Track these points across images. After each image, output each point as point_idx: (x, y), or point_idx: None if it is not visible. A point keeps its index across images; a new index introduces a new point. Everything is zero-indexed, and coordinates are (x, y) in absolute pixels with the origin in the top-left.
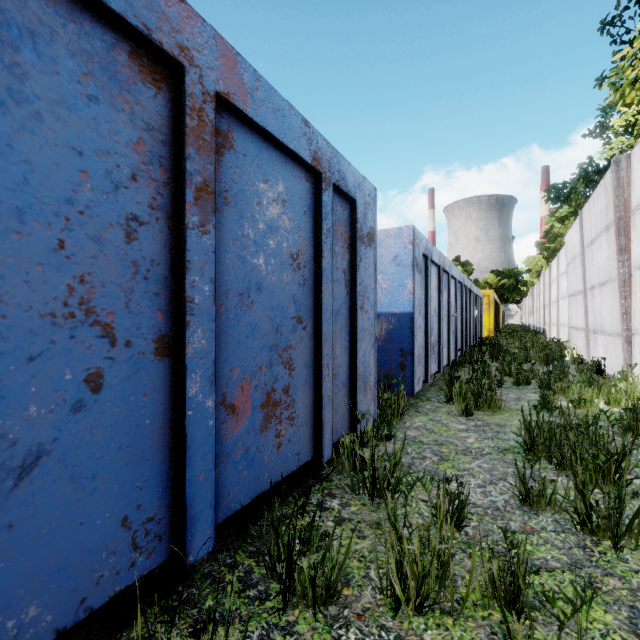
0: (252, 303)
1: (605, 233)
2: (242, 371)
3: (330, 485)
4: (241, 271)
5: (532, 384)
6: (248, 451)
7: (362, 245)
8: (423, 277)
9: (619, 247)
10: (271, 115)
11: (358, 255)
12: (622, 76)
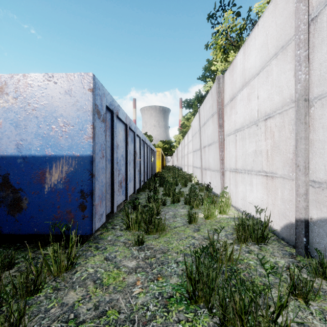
0: None
1: (211, 118)
2: None
3: None
4: None
5: (181, 201)
6: None
7: None
8: (109, 128)
9: (219, 124)
10: None
11: None
12: (217, 42)
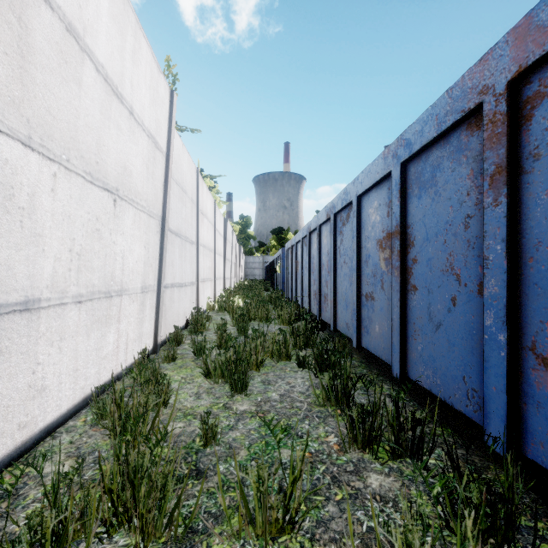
0: None
1: None
2: None
3: None
4: None
5: None
6: None
7: None
8: None
9: None
10: None
11: None
12: None
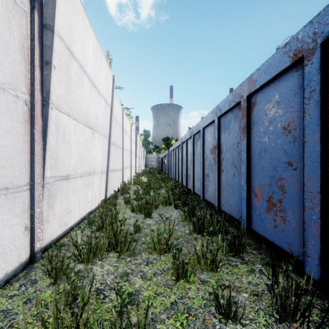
0: (262, 157)
1: None
2: (259, 183)
3: None
4: (258, 146)
5: None
6: (261, 215)
7: None
8: None
9: None
10: (264, 75)
11: None
12: None
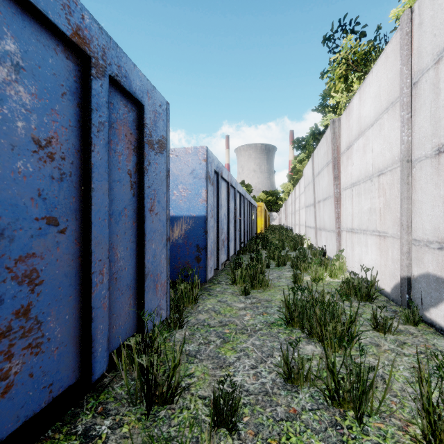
0: None
1: (326, 167)
2: None
3: (108, 397)
4: None
5: (287, 265)
6: None
7: (151, 150)
8: (215, 189)
9: (334, 176)
10: None
11: (146, 159)
12: (334, 72)
